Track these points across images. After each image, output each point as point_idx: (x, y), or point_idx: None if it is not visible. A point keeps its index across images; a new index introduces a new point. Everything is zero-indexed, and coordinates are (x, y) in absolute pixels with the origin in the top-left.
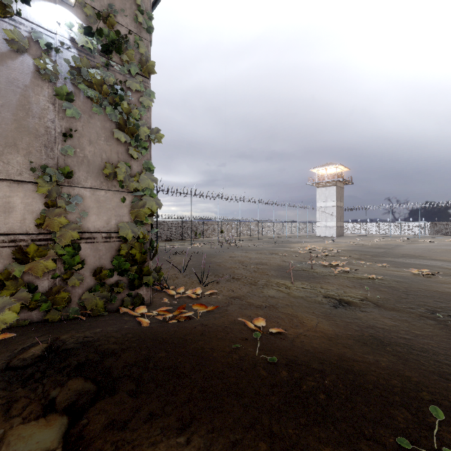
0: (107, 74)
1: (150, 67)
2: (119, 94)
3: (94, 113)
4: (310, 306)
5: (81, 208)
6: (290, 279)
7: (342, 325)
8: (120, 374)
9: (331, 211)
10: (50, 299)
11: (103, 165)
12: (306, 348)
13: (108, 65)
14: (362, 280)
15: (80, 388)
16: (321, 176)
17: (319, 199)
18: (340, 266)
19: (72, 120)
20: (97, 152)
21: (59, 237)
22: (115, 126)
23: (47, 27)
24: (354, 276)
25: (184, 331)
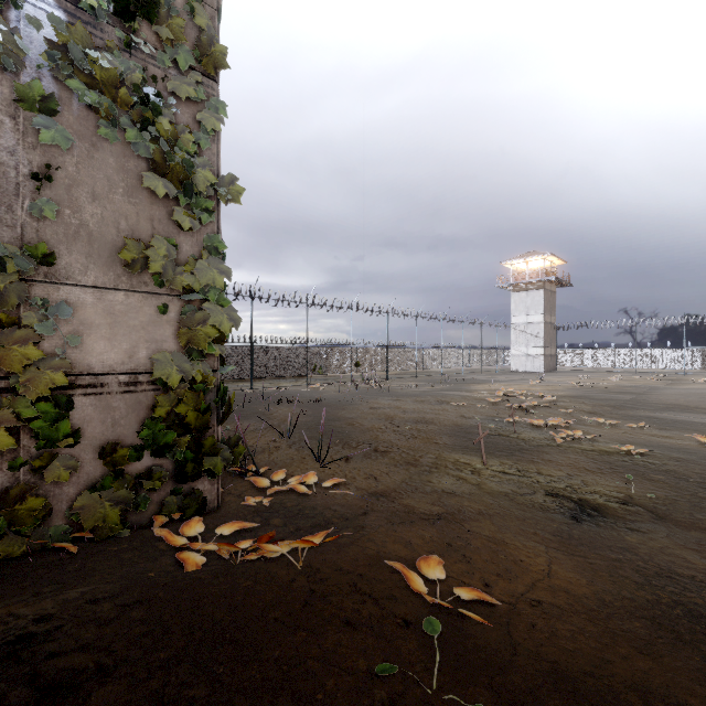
0: (129, 64)
1: (217, 56)
2: (151, 102)
3: (101, 140)
4: (526, 517)
5: (74, 326)
6: (478, 453)
7: (603, 571)
8: None
9: (536, 331)
10: (4, 510)
11: (121, 242)
12: (549, 656)
13: (130, 47)
14: (611, 455)
15: None
16: (519, 274)
17: (516, 311)
18: (562, 427)
19: (56, 151)
20: (109, 217)
21: (25, 384)
22: (146, 167)
23: None
24: (594, 448)
25: (268, 597)
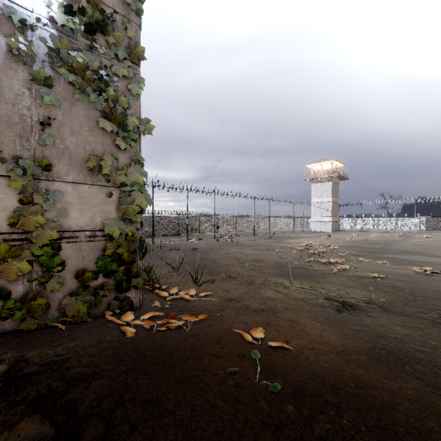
0: (91, 58)
1: (139, 52)
2: (104, 80)
3: (76, 101)
4: (312, 310)
5: (61, 204)
6: (288, 278)
7: (349, 335)
8: (87, 412)
9: (326, 207)
10: (25, 305)
11: (86, 157)
12: (314, 368)
13: (92, 49)
14: (364, 279)
15: (33, 434)
16: (317, 172)
17: (314, 195)
18: (338, 263)
19: (52, 107)
20: (80, 143)
21: (36, 236)
22: (100, 115)
23: (22, 3)
24: (355, 275)
25: (173, 345)
